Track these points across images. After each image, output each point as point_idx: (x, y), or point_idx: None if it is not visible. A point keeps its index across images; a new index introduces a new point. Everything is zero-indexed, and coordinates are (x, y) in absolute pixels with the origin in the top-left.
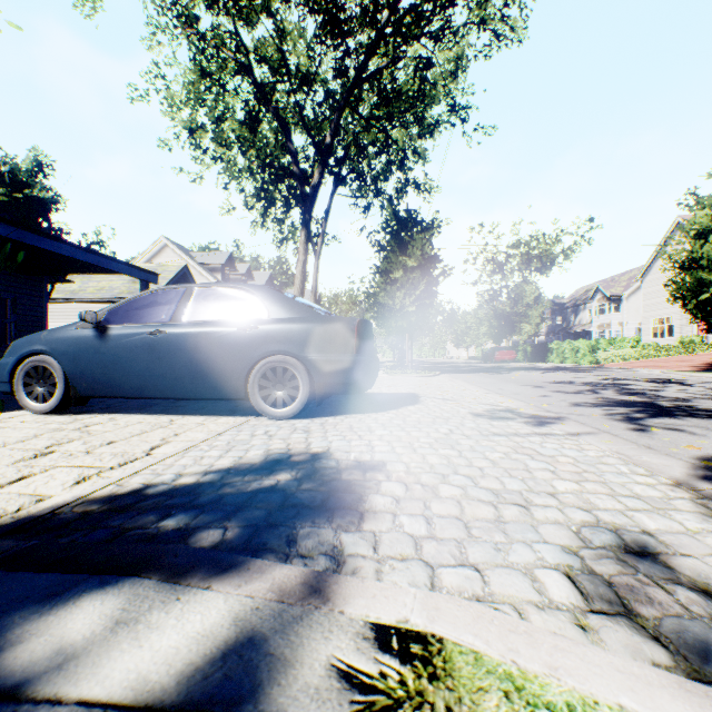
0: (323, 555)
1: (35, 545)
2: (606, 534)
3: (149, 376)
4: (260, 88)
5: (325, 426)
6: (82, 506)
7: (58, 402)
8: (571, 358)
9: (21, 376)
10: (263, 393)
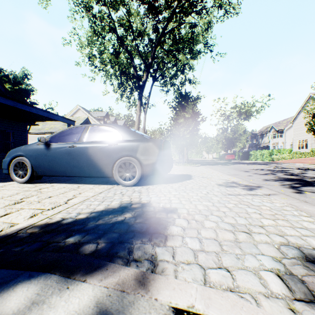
0: (146, 260)
1: (1, 252)
2: (294, 250)
3: (68, 166)
4: (120, 38)
5: (148, 190)
6: (31, 229)
7: (28, 178)
8: (260, 158)
9: (12, 166)
10: (120, 174)
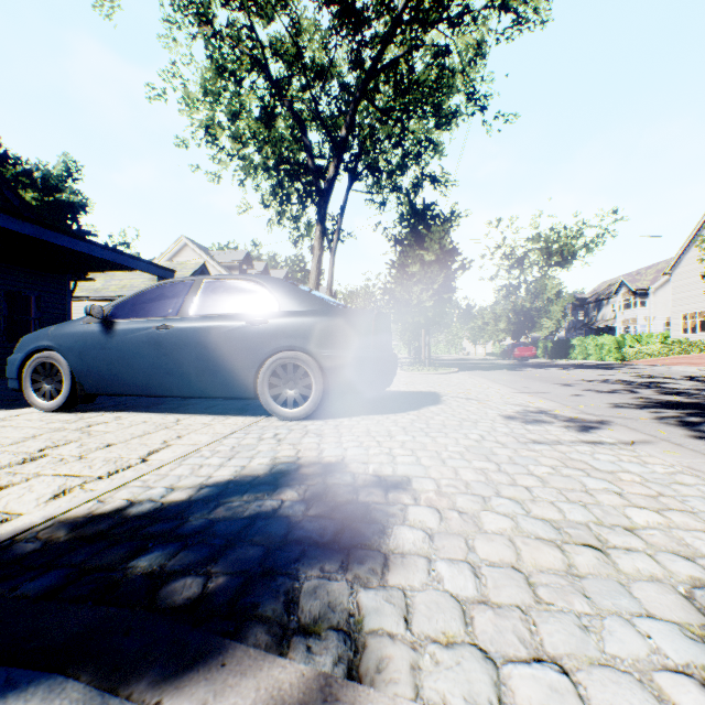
0: (333, 632)
1: None
2: None
3: (155, 373)
4: (275, 83)
5: (339, 429)
6: (49, 531)
7: (65, 399)
8: (595, 355)
9: (29, 373)
10: (273, 391)
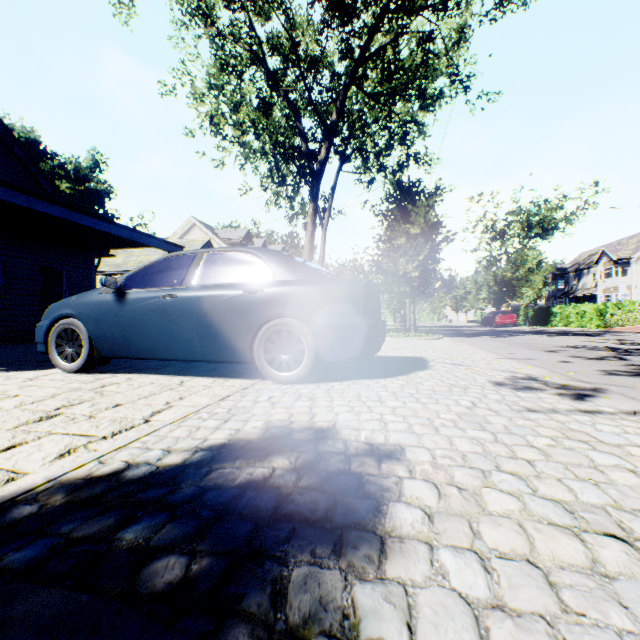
0: (325, 639)
1: None
2: None
3: (162, 338)
4: (272, 75)
5: (331, 393)
6: (48, 493)
7: (84, 361)
8: (576, 322)
9: (54, 337)
10: (268, 356)
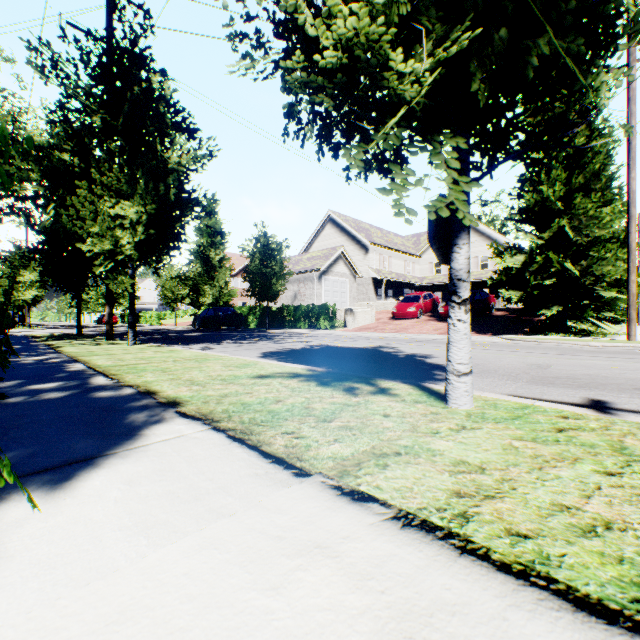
0: None
1: None
2: None
3: None
4: None
5: None
6: None
7: None
8: (150, 321)
9: None
10: None
